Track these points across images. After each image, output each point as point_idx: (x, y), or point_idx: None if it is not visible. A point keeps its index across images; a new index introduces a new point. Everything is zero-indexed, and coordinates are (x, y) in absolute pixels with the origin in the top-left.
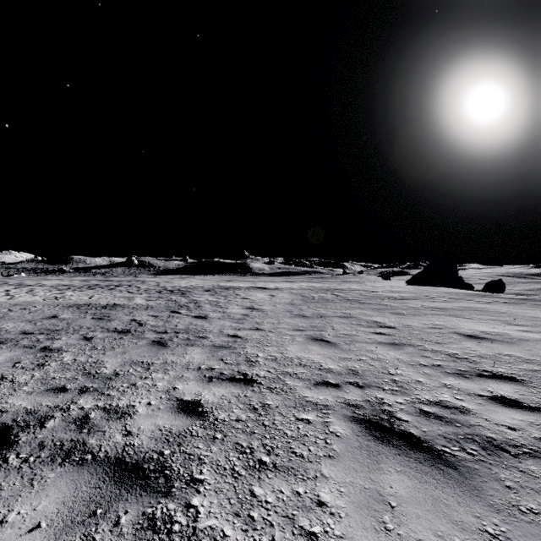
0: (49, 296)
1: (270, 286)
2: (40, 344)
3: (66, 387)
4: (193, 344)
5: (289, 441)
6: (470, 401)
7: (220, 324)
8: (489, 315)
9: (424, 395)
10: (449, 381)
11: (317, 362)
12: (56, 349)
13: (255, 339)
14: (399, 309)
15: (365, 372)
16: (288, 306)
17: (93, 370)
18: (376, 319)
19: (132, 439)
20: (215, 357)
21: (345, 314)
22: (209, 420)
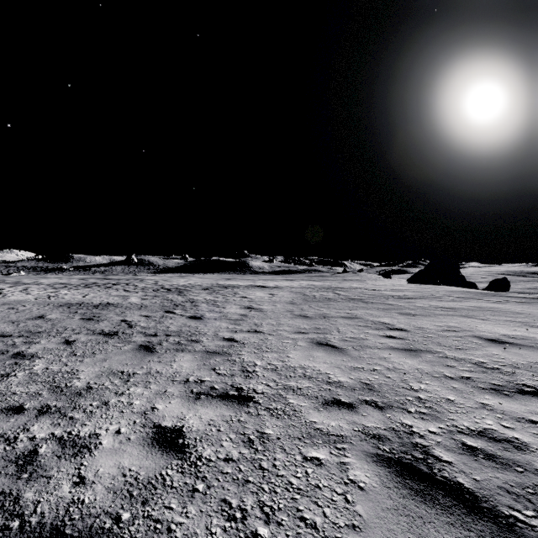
0: (42, 294)
1: (269, 284)
2: (14, 349)
3: (24, 406)
4: (184, 349)
5: (295, 497)
6: (522, 430)
7: (215, 325)
8: (506, 316)
9: (462, 420)
10: (486, 400)
11: (324, 373)
12: (29, 355)
13: (253, 343)
14: (406, 309)
15: (382, 387)
16: (289, 305)
17: (63, 383)
18: (384, 321)
19: (83, 491)
20: (206, 366)
21: (349, 315)
22: (190, 459)
